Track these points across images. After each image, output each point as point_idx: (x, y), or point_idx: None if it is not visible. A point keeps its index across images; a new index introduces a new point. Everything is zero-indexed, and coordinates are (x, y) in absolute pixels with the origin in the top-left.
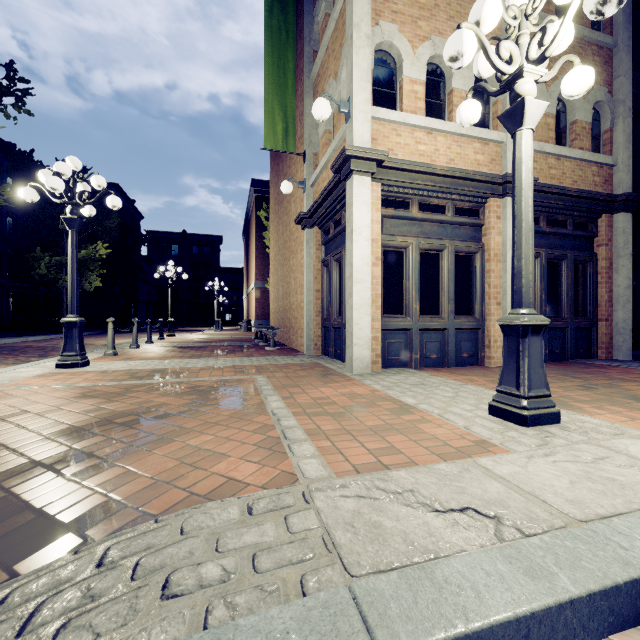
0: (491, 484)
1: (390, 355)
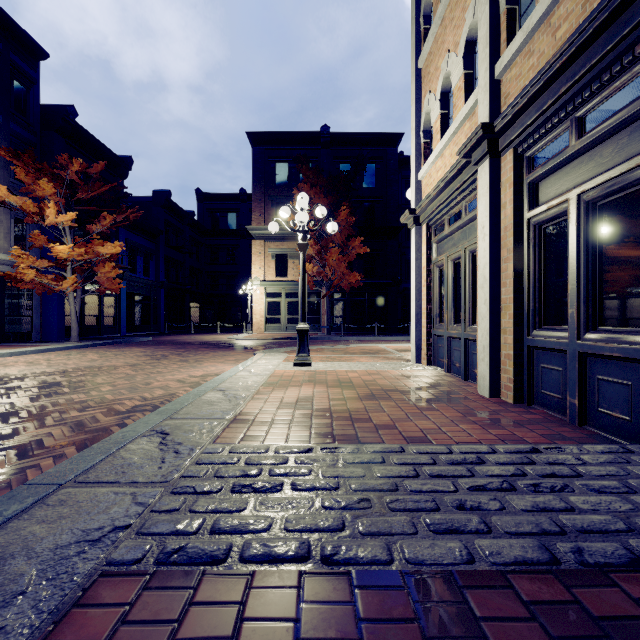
0: (273, 359)
1: (439, 357)
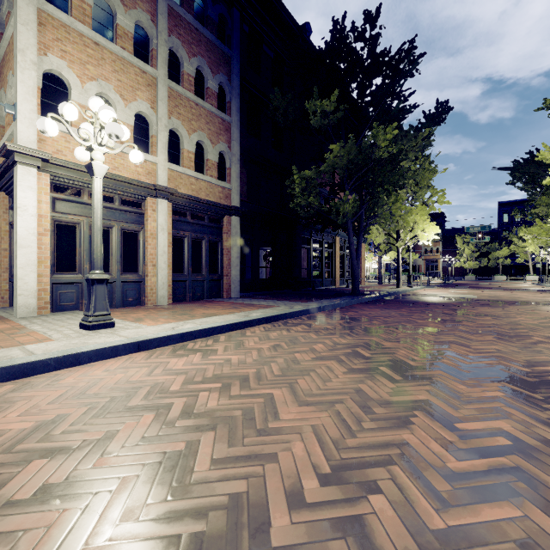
0: (15, 352)
1: (62, 302)
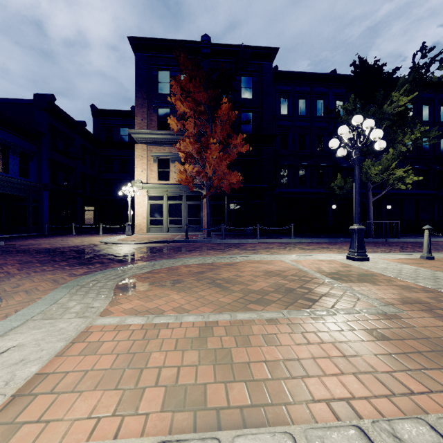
0: None
1: None
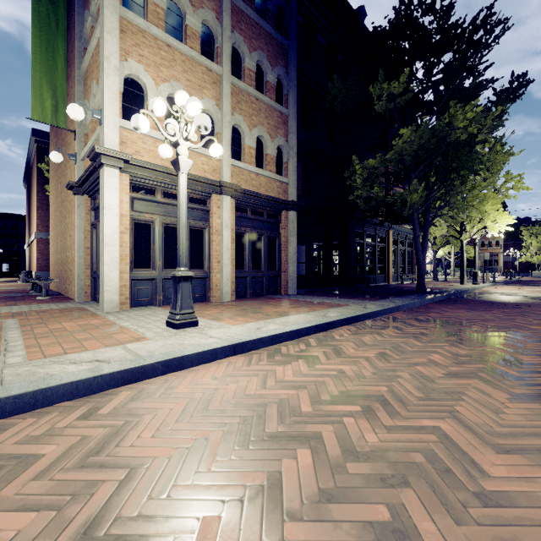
0: (120, 352)
1: (139, 298)
